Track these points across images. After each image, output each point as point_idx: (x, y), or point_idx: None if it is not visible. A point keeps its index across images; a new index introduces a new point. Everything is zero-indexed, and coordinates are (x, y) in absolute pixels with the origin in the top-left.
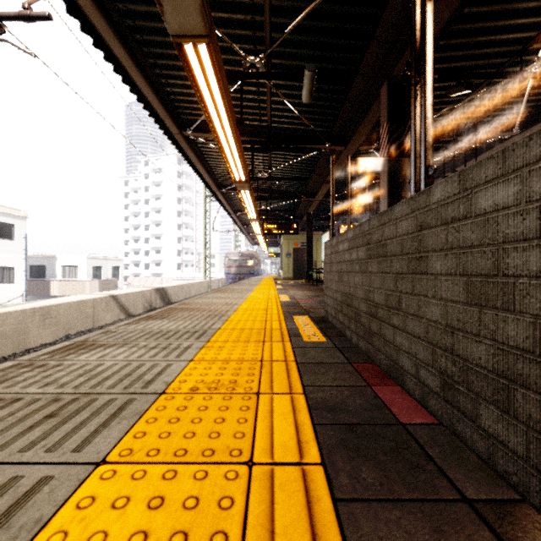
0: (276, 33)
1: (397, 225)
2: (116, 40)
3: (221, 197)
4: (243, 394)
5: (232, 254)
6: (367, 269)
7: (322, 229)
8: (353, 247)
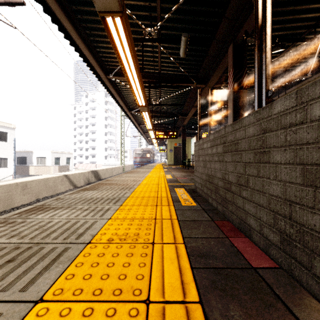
0: (164, 14)
1: (246, 130)
2: (65, 18)
3: (130, 116)
4: (143, 243)
5: (137, 150)
6: (223, 159)
7: (191, 135)
8: (214, 145)
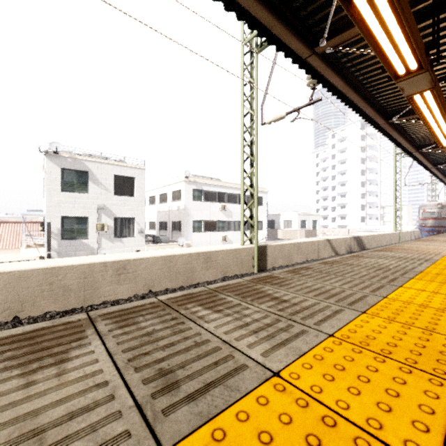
0: None
1: None
2: (353, 93)
3: (418, 156)
4: None
5: (428, 206)
6: None
7: None
8: None
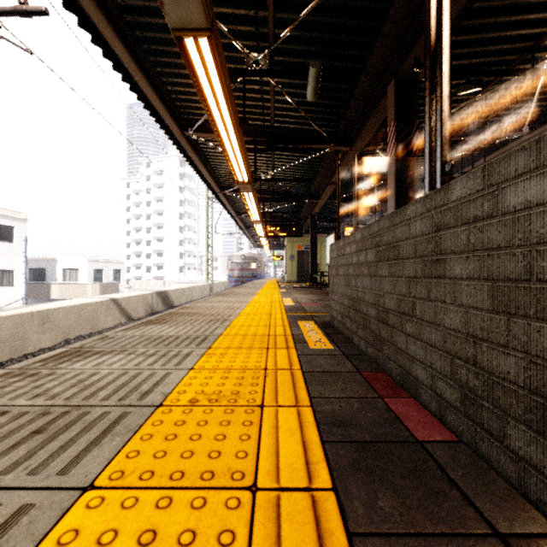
0: (280, 29)
1: (411, 225)
2: (115, 36)
3: (223, 199)
4: (245, 406)
5: (235, 256)
6: (376, 272)
7: (326, 231)
8: (361, 249)
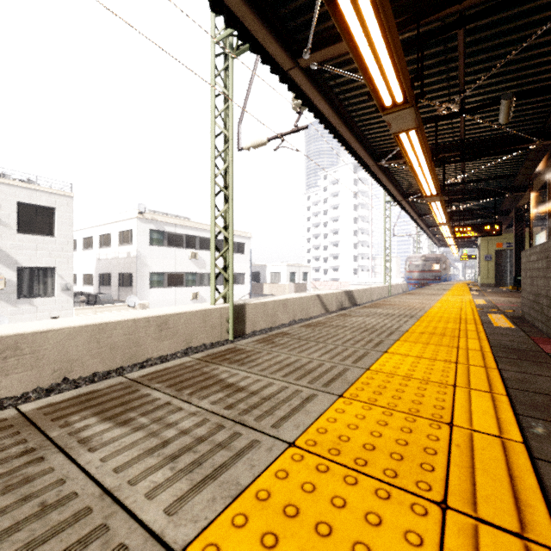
0: (470, 76)
1: None
2: (342, 125)
3: (405, 205)
4: (449, 336)
5: (414, 258)
6: (546, 275)
7: (543, 223)
8: (539, 259)
